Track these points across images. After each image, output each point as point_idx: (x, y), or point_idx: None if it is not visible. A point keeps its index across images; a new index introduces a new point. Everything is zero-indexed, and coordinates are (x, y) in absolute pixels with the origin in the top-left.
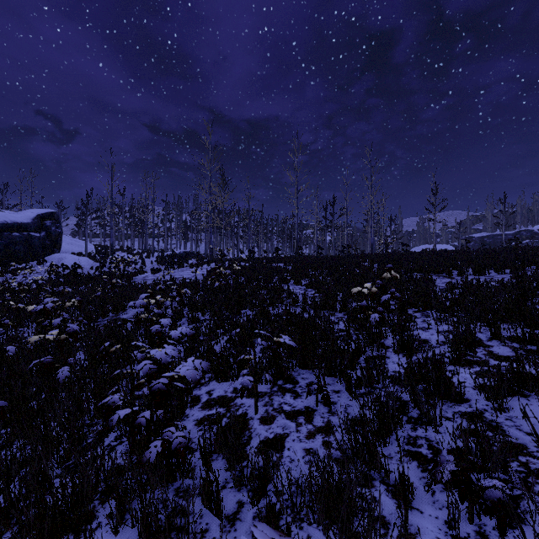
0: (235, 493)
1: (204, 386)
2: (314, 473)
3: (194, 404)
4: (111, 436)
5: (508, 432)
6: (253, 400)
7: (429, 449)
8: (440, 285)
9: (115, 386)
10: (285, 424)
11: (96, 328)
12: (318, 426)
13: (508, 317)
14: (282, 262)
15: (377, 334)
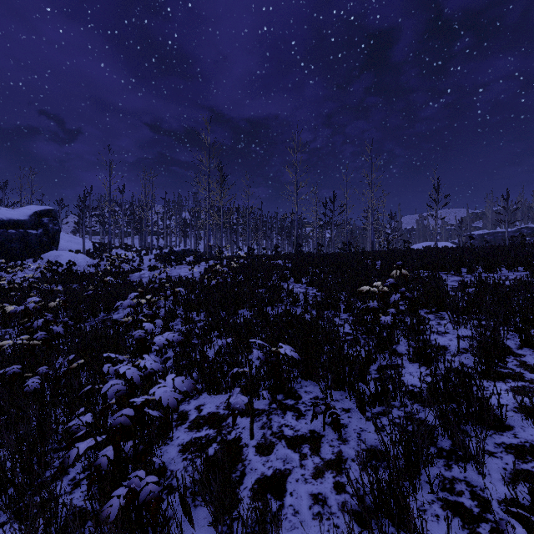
0: None
1: (193, 399)
2: None
3: (180, 423)
4: (78, 466)
5: None
6: (248, 420)
7: (472, 499)
8: (449, 283)
9: (82, 408)
10: (287, 456)
11: (82, 330)
12: (327, 459)
13: None
14: (281, 259)
15: (389, 339)
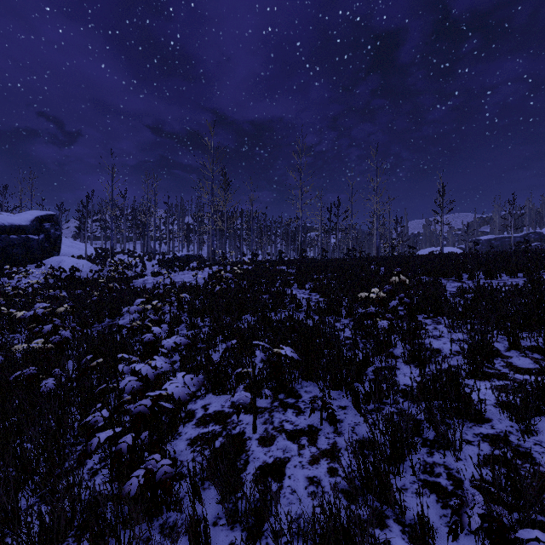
0: (227, 533)
1: (200, 399)
2: (318, 509)
3: (188, 420)
4: (95, 458)
5: (538, 460)
6: (251, 416)
7: (448, 479)
8: (450, 289)
9: (99, 404)
10: (286, 447)
11: (89, 335)
12: (323, 449)
13: (526, 325)
14: (286, 265)
15: (386, 343)
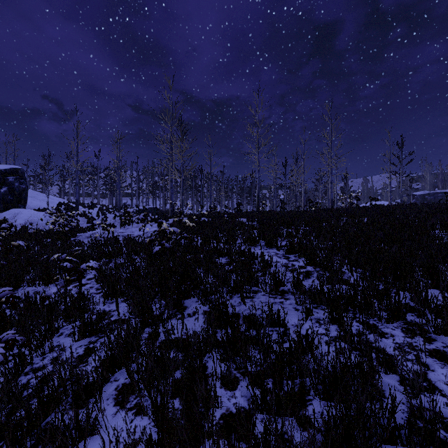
0: None
1: None
2: None
3: None
4: None
5: None
6: None
7: None
8: None
9: None
10: None
11: None
12: None
13: None
14: (244, 217)
15: None
